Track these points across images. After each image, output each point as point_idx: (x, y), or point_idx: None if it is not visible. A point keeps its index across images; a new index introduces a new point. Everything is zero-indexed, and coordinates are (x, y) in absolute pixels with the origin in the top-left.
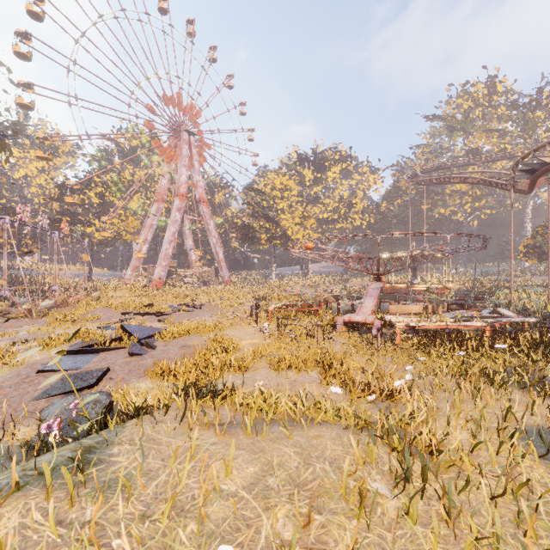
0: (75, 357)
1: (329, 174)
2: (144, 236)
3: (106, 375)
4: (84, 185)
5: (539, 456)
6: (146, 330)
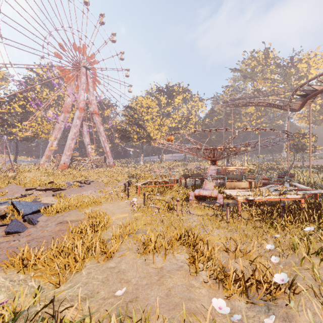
0: None
1: (176, 100)
2: (55, 135)
3: None
4: (10, 99)
5: None
6: (34, 206)
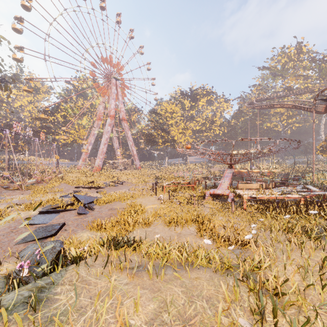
0: (44, 215)
1: (200, 103)
2: (89, 141)
3: (62, 227)
4: (54, 110)
5: None
6: (89, 198)
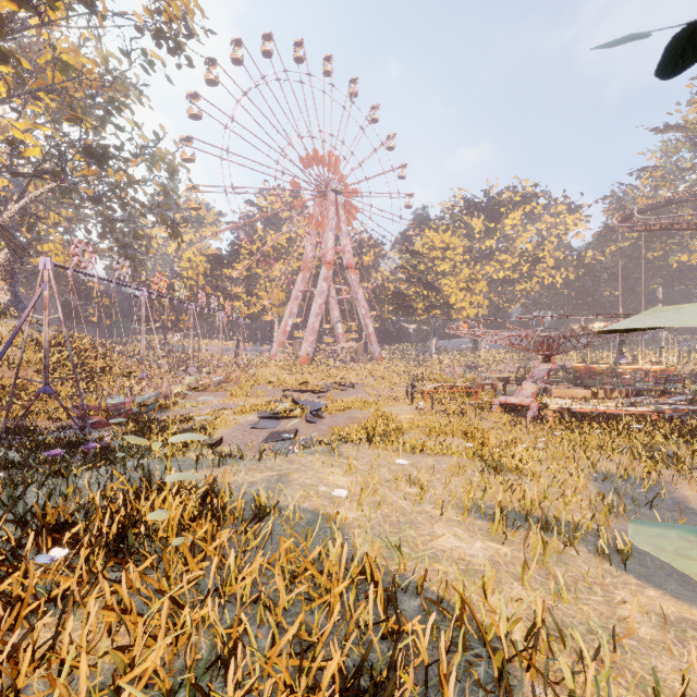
0: (268, 421)
1: (506, 221)
2: (290, 309)
3: (297, 433)
4: (233, 258)
5: (592, 481)
6: (313, 404)
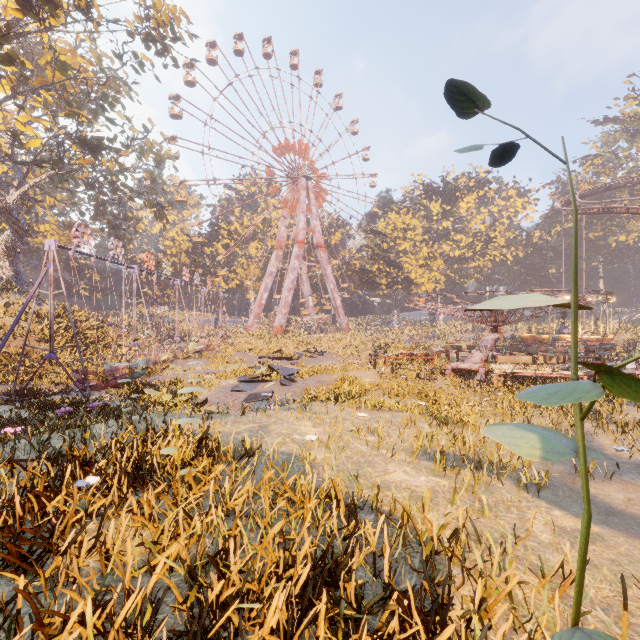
0: (247, 384)
1: (461, 204)
2: (265, 284)
3: (273, 395)
4: (213, 238)
5: None
6: (287, 370)
